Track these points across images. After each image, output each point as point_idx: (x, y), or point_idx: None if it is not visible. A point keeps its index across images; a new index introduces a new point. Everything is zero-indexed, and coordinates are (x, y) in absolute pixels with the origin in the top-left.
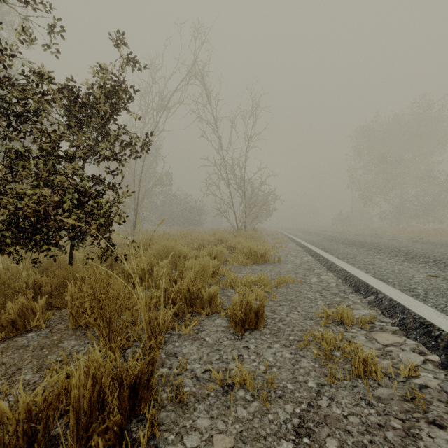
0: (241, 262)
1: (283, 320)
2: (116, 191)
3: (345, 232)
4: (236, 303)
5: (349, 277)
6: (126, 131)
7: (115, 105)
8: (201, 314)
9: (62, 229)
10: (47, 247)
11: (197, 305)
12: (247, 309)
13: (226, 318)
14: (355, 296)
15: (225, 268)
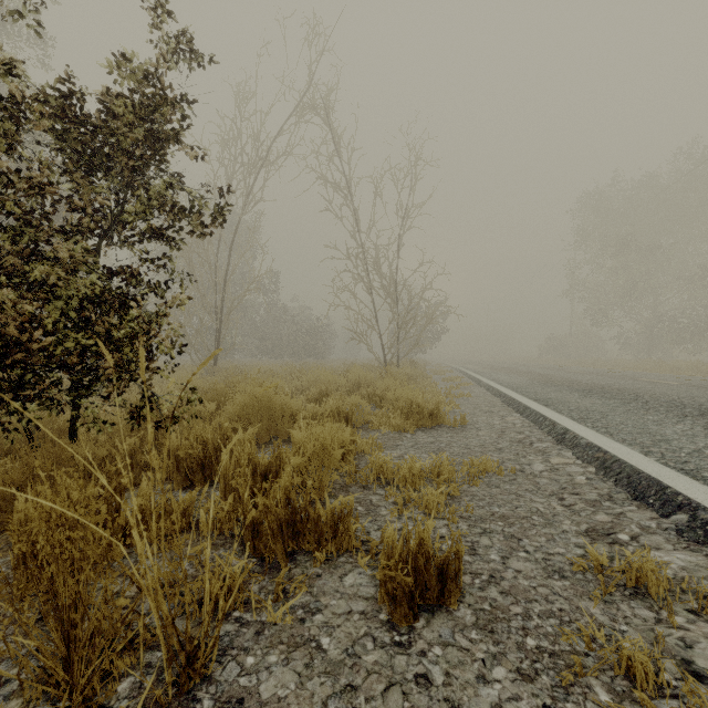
0: (394, 426)
1: (499, 578)
2: (163, 296)
3: (565, 369)
4: (393, 544)
5: (611, 463)
6: (178, 181)
7: (160, 134)
8: (314, 560)
9: (54, 367)
10: (18, 403)
11: (306, 535)
12: (419, 558)
13: (370, 571)
14: (638, 510)
15: (365, 439)
